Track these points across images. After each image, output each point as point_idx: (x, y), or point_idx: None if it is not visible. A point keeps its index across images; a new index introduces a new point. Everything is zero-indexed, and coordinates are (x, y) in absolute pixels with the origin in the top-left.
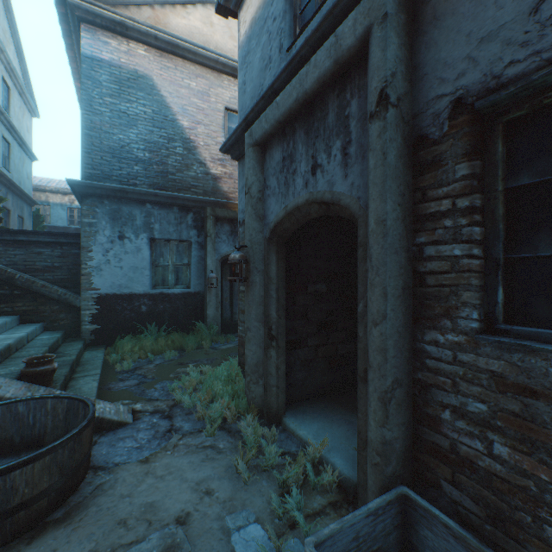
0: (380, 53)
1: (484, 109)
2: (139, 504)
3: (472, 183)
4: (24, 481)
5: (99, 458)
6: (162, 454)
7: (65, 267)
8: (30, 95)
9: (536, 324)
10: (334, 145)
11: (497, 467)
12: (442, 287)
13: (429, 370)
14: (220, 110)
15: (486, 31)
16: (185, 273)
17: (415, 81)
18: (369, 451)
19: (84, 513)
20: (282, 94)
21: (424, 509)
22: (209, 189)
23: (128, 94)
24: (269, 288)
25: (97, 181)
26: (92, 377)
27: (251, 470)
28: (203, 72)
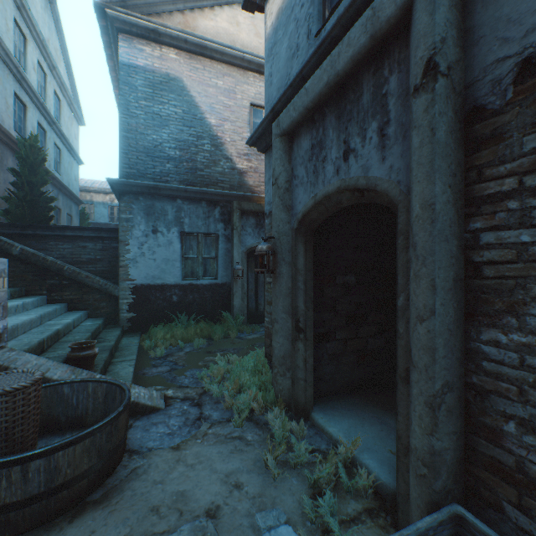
0: (427, 17)
1: None
2: (170, 492)
3: None
4: (66, 462)
5: (134, 442)
6: (192, 442)
7: (106, 260)
8: (77, 105)
9: None
10: (369, 127)
11: None
12: (504, 279)
13: (487, 374)
14: (245, 107)
15: None
16: (213, 265)
17: (468, 46)
18: (413, 460)
19: (120, 496)
20: (311, 79)
21: (485, 535)
22: (235, 183)
23: (161, 96)
24: (297, 279)
25: (133, 179)
26: (129, 362)
27: (280, 466)
28: (229, 71)
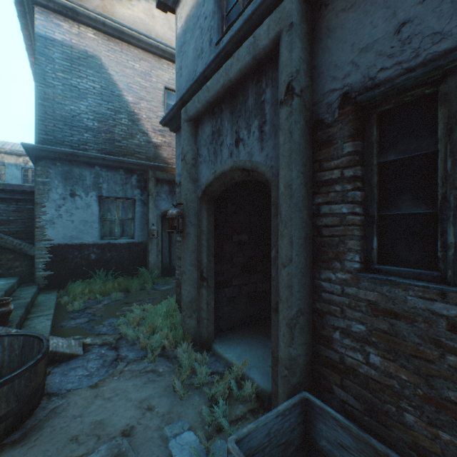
0: (288, 53)
1: (363, 102)
2: (89, 423)
3: (355, 158)
4: None
5: (53, 386)
6: (110, 380)
7: (20, 221)
8: None
9: (400, 264)
10: (253, 124)
11: (372, 372)
12: (333, 237)
13: (325, 301)
14: (160, 89)
15: (364, 43)
16: (130, 226)
17: (314, 77)
18: (279, 366)
19: (40, 434)
20: (211, 80)
21: (320, 408)
22: (150, 155)
23: (79, 71)
24: (201, 238)
25: (50, 145)
26: (46, 317)
27: (186, 388)
28: (145, 56)
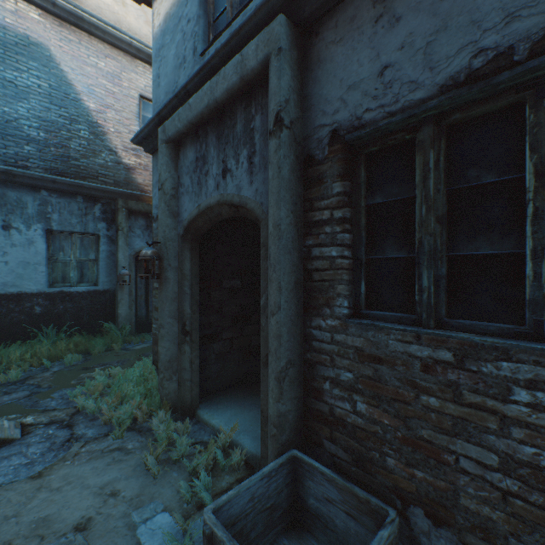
0: (277, 80)
1: (352, 141)
2: (29, 522)
3: (344, 199)
4: None
5: None
6: (59, 466)
7: None
8: None
9: (385, 309)
10: (241, 153)
11: (359, 421)
12: (324, 282)
13: (315, 350)
14: (134, 97)
15: (352, 81)
16: (92, 270)
17: (305, 109)
18: (269, 425)
19: None
20: (195, 97)
21: (308, 464)
22: (121, 179)
23: (17, 61)
24: (183, 284)
25: None
26: None
27: (162, 464)
28: (113, 53)
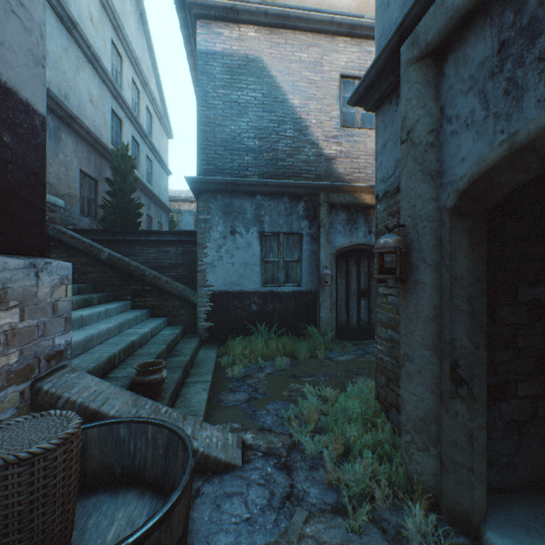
0: None
1: None
2: None
3: None
4: None
5: (199, 529)
6: None
7: (186, 264)
8: (166, 120)
9: None
10: None
11: None
12: None
13: None
14: (334, 79)
15: None
16: (296, 270)
17: None
18: None
19: None
20: None
21: None
22: (321, 172)
23: (239, 82)
24: (452, 294)
25: (211, 176)
26: (203, 384)
27: None
28: (314, 40)
